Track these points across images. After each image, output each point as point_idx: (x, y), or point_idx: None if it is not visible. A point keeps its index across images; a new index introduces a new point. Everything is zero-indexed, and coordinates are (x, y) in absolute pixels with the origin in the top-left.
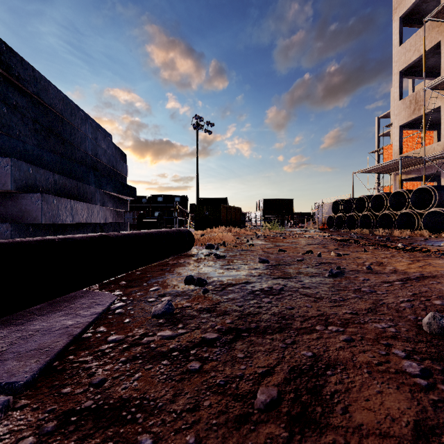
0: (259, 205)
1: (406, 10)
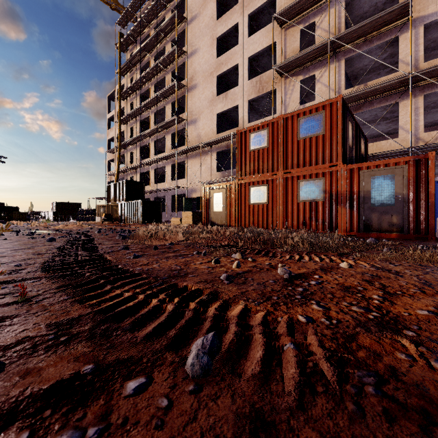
0: (52, 206)
1: (109, 139)
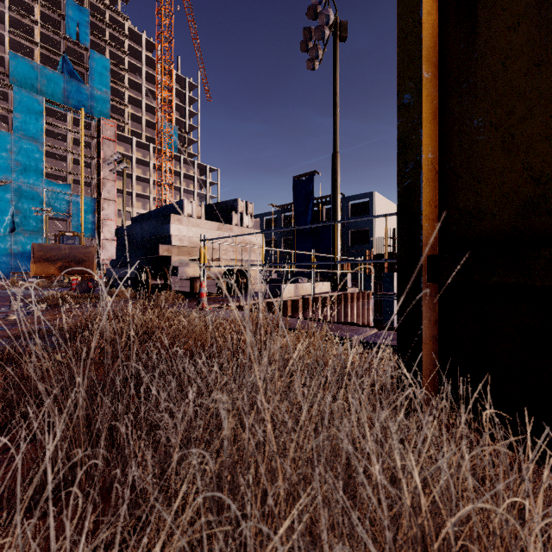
0: None
1: None
